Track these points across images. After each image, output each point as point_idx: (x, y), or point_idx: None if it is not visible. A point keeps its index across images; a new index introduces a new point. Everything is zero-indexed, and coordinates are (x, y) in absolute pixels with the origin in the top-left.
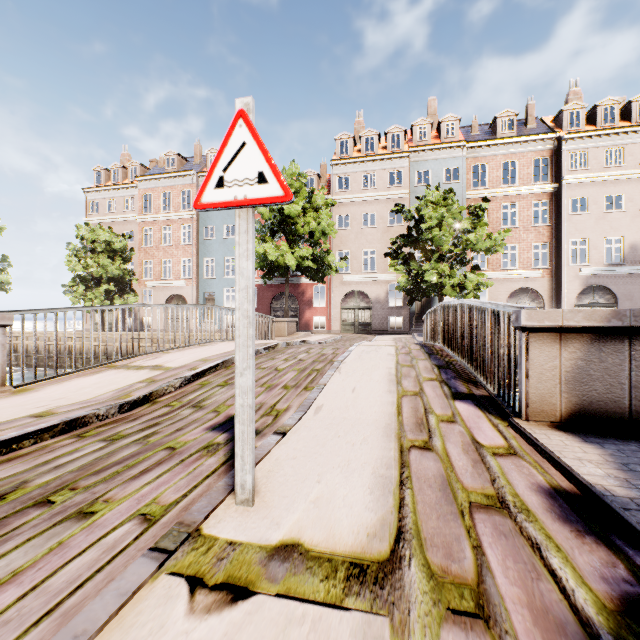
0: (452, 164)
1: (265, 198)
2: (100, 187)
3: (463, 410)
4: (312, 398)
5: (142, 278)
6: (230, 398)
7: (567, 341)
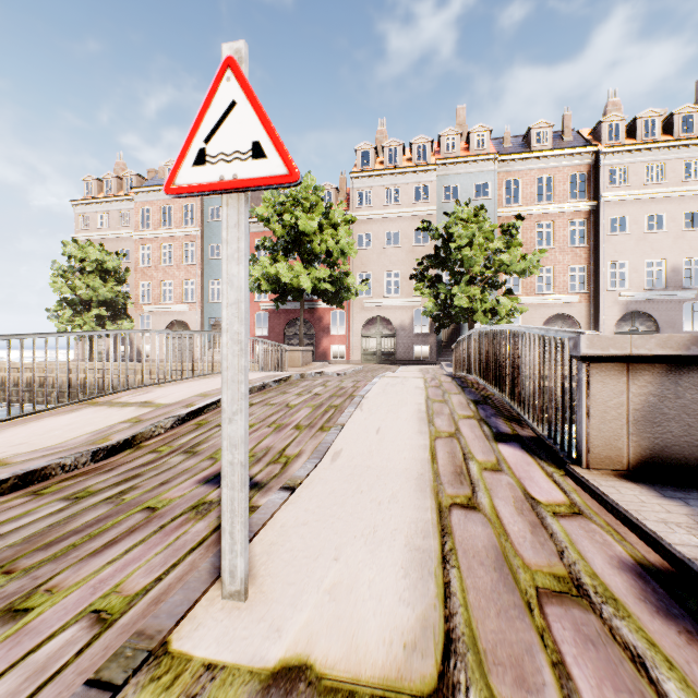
0: (483, 179)
1: (262, 178)
2: (91, 199)
3: (509, 455)
4: (329, 441)
5: (139, 302)
6: None
7: (636, 373)
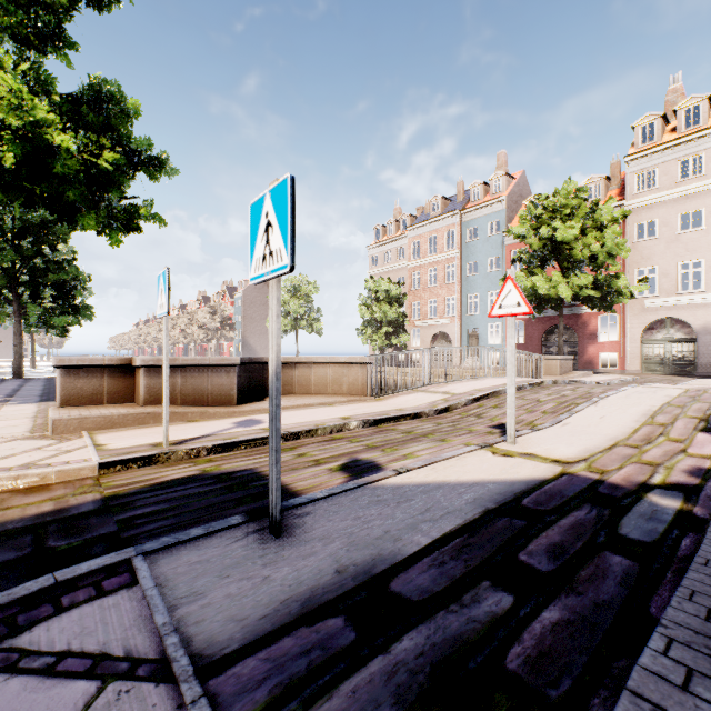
0: None
1: (520, 313)
2: (379, 243)
3: (700, 438)
4: (562, 418)
5: (411, 318)
6: (500, 415)
7: None
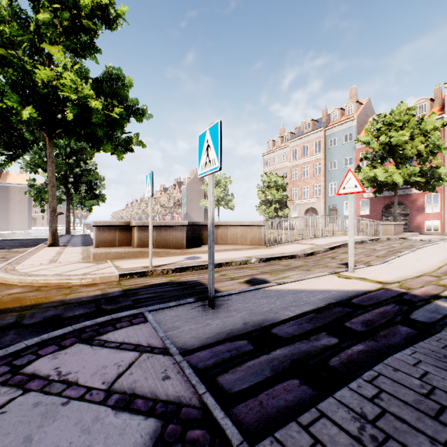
0: None
1: (356, 191)
2: (270, 151)
3: None
4: (388, 259)
5: (291, 199)
6: (347, 257)
7: None
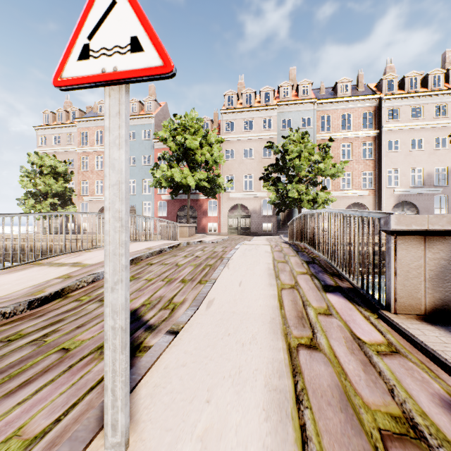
0: (307, 115)
1: (139, 69)
2: (48, 126)
3: (335, 302)
4: (205, 292)
5: (80, 194)
6: (134, 292)
7: (431, 243)
